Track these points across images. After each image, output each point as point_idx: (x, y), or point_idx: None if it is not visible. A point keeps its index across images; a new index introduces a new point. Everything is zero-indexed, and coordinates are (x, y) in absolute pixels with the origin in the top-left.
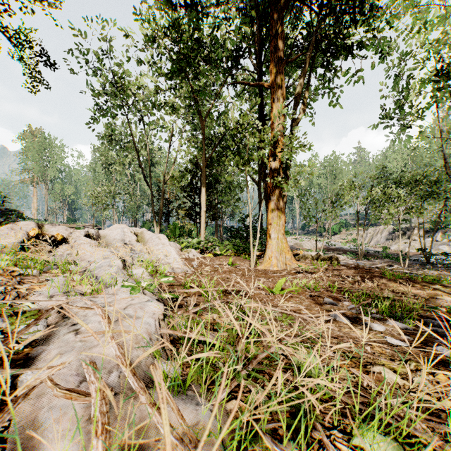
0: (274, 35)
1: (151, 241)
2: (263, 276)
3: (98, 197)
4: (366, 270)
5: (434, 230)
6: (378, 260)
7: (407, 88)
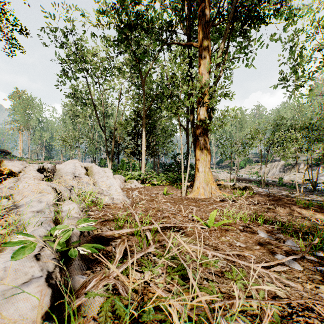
0: (202, 2)
1: (98, 174)
2: (194, 205)
3: (65, 140)
4: (278, 198)
5: (319, 165)
6: (276, 187)
7: (300, 56)
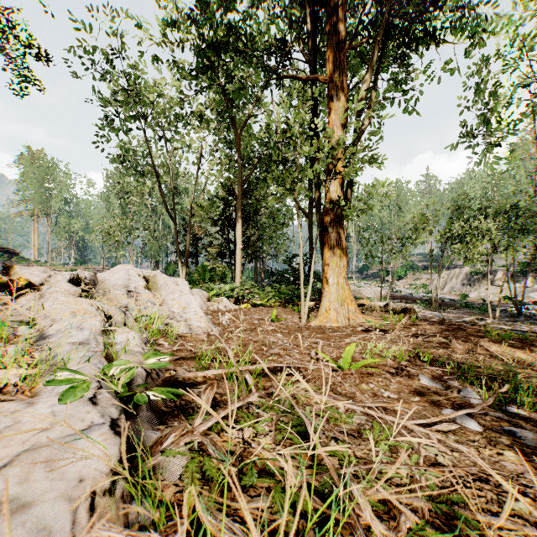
0: (333, 9)
1: (166, 287)
2: (320, 337)
3: (109, 233)
4: (456, 326)
5: (527, 273)
6: (456, 310)
7: (495, 96)
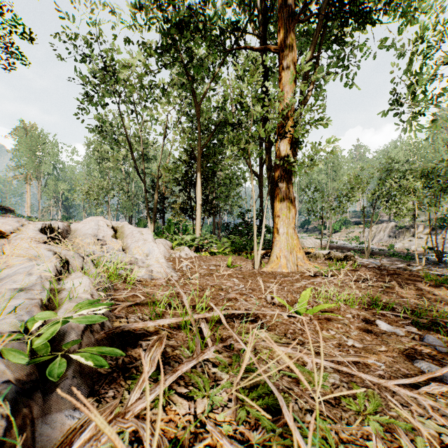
0: None
1: (131, 236)
2: (273, 281)
3: (89, 192)
4: (394, 272)
5: (446, 226)
6: (385, 259)
7: (420, 73)
